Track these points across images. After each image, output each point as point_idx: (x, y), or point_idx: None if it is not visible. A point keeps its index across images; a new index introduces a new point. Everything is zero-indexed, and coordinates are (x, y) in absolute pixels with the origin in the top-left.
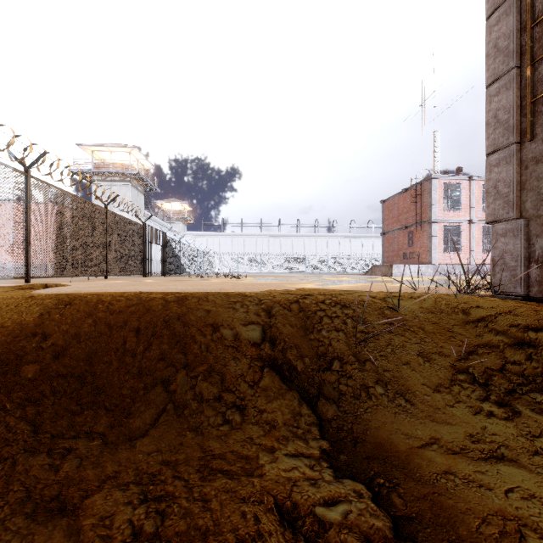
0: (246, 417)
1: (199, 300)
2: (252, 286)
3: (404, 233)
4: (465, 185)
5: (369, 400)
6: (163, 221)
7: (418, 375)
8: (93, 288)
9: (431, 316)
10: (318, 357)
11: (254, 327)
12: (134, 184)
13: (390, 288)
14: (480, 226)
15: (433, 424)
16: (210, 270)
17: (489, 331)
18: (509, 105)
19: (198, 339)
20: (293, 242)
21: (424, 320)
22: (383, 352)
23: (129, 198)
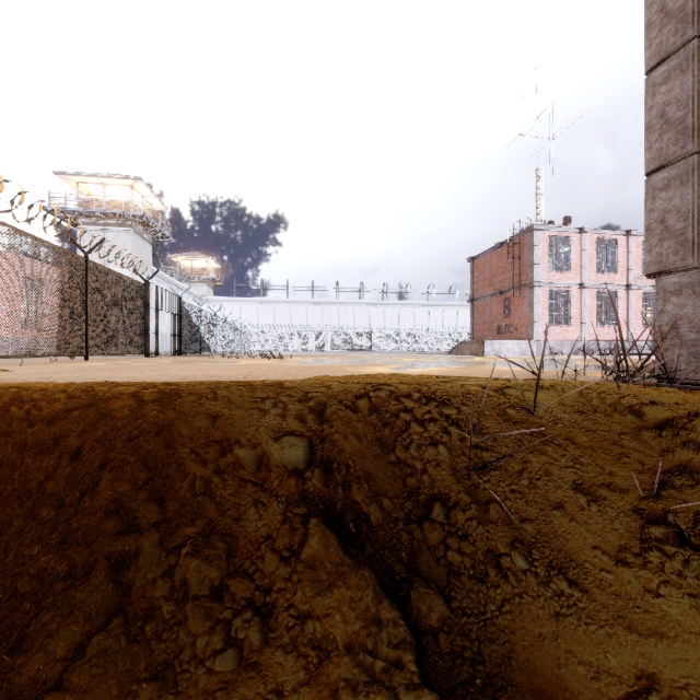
0: (272, 633)
1: (201, 397)
2: (296, 370)
3: (498, 300)
4: (575, 239)
5: (504, 584)
6: (180, 281)
7: (583, 529)
8: (38, 376)
9: (581, 418)
10: (406, 496)
11: (295, 444)
12: (138, 230)
13: (500, 372)
14: (593, 291)
15: (635, 639)
16: (245, 348)
17: (685, 445)
18: (686, 96)
19: (191, 470)
20: (354, 311)
21: (572, 425)
22: (515, 485)
23: (130, 250)
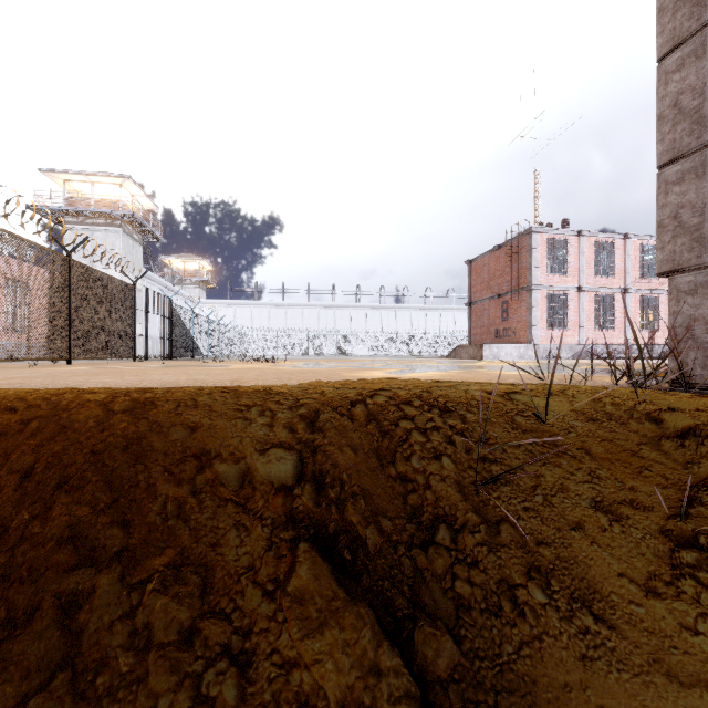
0: (251, 688)
1: (179, 405)
2: (289, 375)
3: (496, 304)
4: (573, 242)
5: (521, 621)
6: (171, 283)
7: (606, 553)
8: (6, 381)
9: (595, 426)
10: (407, 517)
11: (283, 457)
12: (127, 230)
13: (503, 377)
14: (592, 295)
15: (676, 688)
16: (239, 351)
17: None
18: (702, 83)
19: (162, 490)
20: (351, 315)
21: (586, 435)
22: (528, 503)
23: (119, 250)
